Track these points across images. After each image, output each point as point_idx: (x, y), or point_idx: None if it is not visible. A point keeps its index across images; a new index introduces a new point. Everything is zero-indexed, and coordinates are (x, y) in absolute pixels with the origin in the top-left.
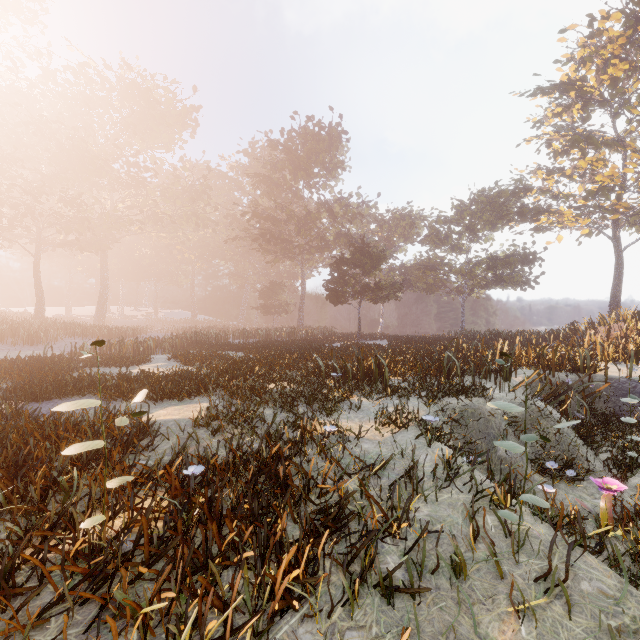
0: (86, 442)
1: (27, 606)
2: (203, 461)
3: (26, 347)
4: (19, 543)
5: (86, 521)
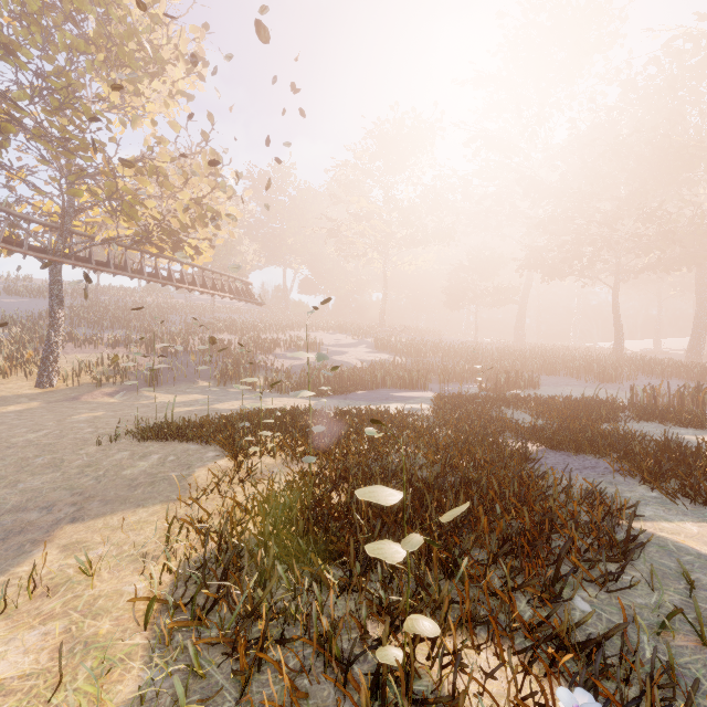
0: (388, 545)
1: (293, 698)
2: (684, 689)
3: (596, 384)
4: (379, 611)
5: (384, 648)
